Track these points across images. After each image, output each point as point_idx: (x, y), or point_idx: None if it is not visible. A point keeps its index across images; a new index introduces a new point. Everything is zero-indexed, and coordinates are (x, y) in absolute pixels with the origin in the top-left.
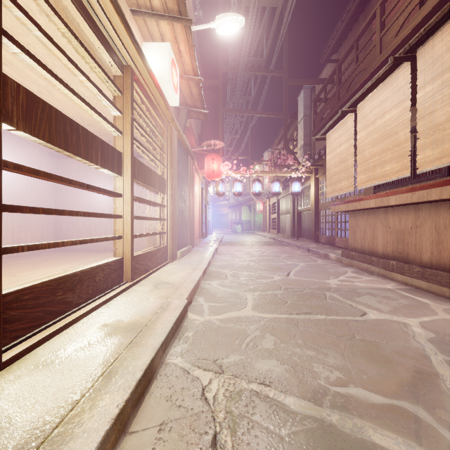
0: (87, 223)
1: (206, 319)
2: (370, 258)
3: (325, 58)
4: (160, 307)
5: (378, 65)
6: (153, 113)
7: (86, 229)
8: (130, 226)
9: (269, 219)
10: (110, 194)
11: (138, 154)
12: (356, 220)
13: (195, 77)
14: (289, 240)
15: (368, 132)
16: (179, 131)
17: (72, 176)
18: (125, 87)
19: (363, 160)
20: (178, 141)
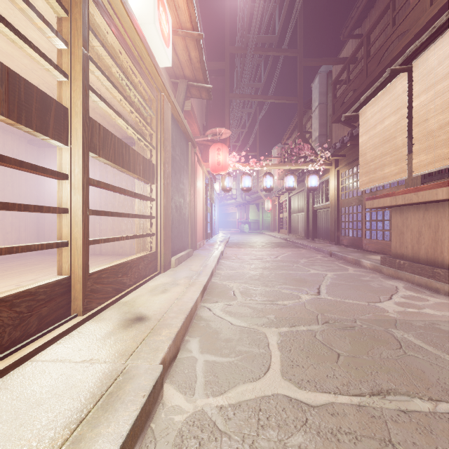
0: None
1: (197, 408)
2: (432, 270)
3: (347, 33)
4: (101, 393)
5: (428, 21)
6: (133, 69)
7: None
8: (81, 226)
9: (279, 218)
10: (35, 171)
11: (129, 140)
12: (405, 218)
13: (193, 32)
14: (303, 241)
15: (435, 93)
16: (174, 105)
17: (56, 168)
18: (73, 3)
19: (424, 134)
20: (175, 120)
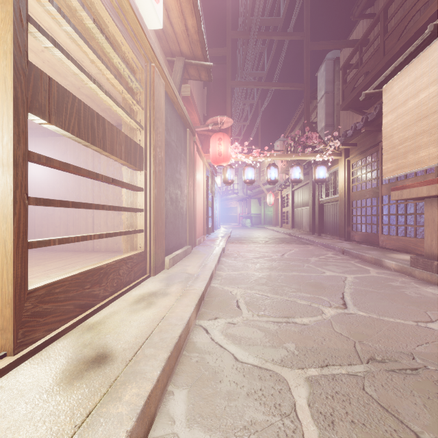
0: (64, 216)
1: None
2: None
3: (358, 12)
4: None
5: None
6: (111, 23)
7: (62, 224)
8: (11, 222)
9: (281, 213)
10: None
11: (122, 128)
12: None
13: None
14: (309, 236)
15: None
16: (168, 81)
17: None
18: None
19: None
20: (169, 101)
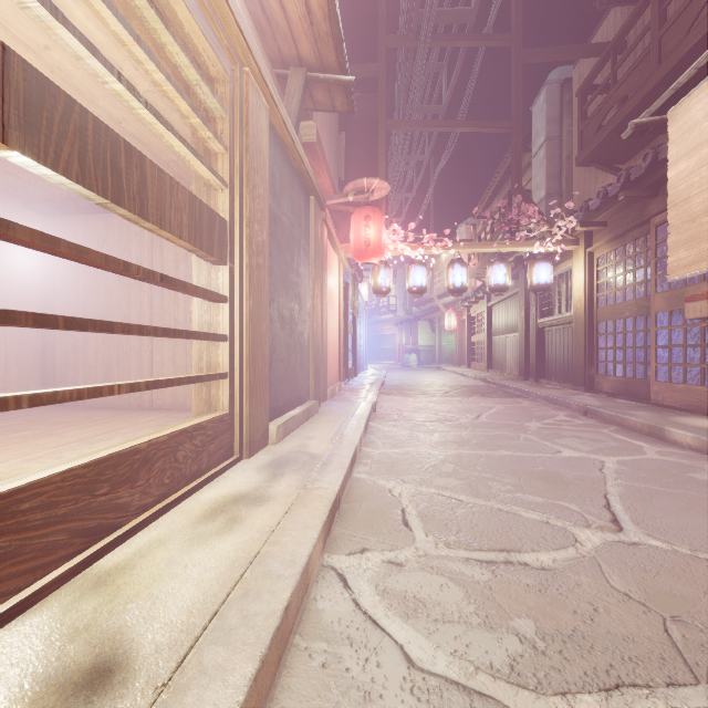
0: (102, 349)
1: None
2: None
3: None
4: None
5: None
6: None
7: (99, 362)
8: None
9: (469, 344)
10: None
11: None
12: None
13: None
14: (520, 383)
15: None
16: (274, 103)
17: None
18: None
19: None
20: (278, 142)
